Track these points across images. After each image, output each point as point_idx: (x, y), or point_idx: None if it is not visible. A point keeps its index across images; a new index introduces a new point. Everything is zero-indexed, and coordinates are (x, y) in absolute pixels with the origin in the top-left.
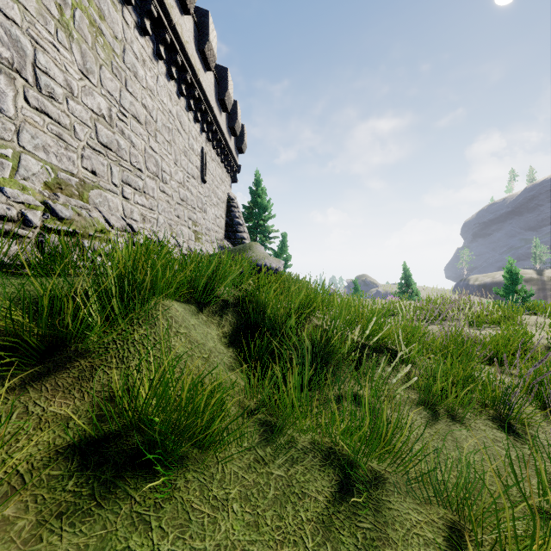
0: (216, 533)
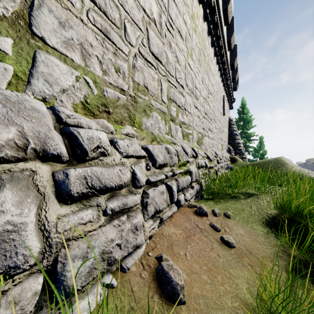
0: None
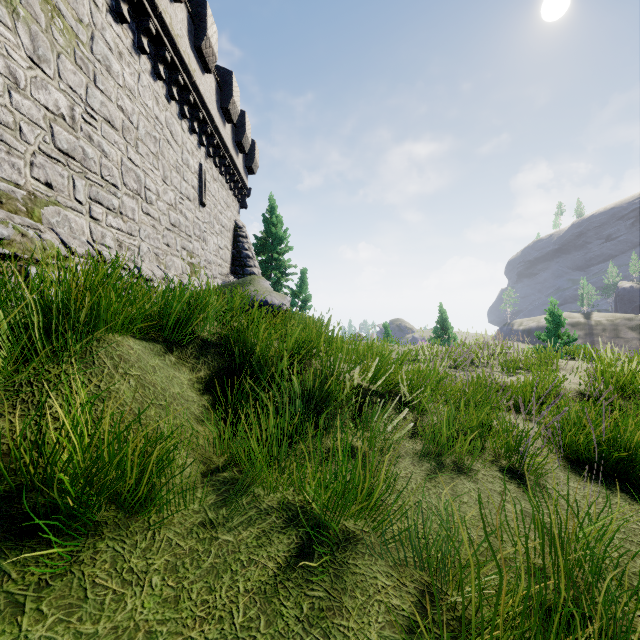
0: (118, 613)
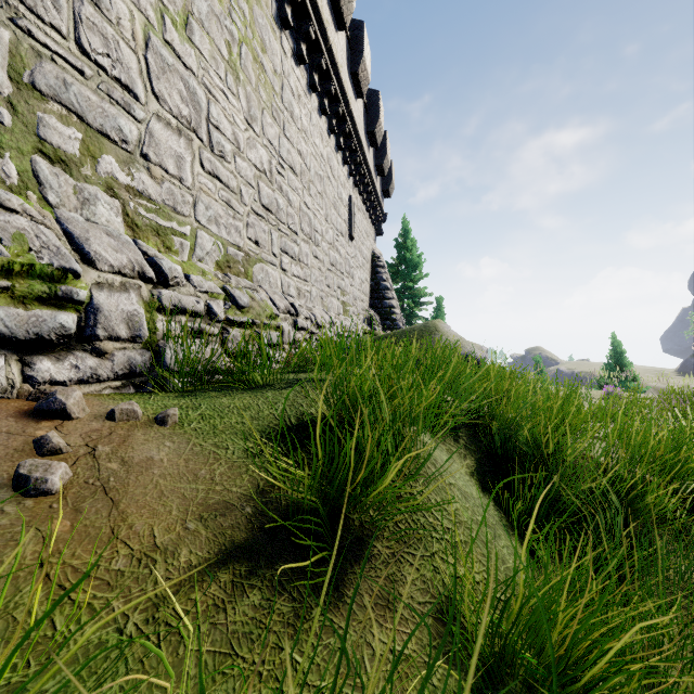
0: None
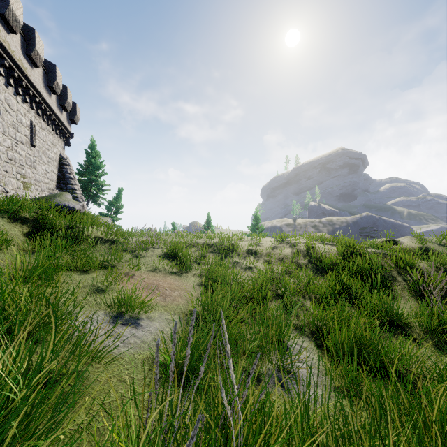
0: None
